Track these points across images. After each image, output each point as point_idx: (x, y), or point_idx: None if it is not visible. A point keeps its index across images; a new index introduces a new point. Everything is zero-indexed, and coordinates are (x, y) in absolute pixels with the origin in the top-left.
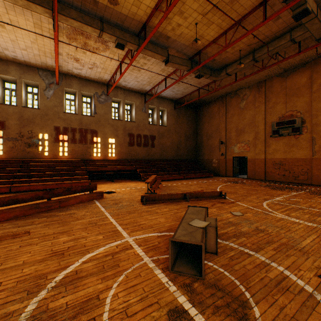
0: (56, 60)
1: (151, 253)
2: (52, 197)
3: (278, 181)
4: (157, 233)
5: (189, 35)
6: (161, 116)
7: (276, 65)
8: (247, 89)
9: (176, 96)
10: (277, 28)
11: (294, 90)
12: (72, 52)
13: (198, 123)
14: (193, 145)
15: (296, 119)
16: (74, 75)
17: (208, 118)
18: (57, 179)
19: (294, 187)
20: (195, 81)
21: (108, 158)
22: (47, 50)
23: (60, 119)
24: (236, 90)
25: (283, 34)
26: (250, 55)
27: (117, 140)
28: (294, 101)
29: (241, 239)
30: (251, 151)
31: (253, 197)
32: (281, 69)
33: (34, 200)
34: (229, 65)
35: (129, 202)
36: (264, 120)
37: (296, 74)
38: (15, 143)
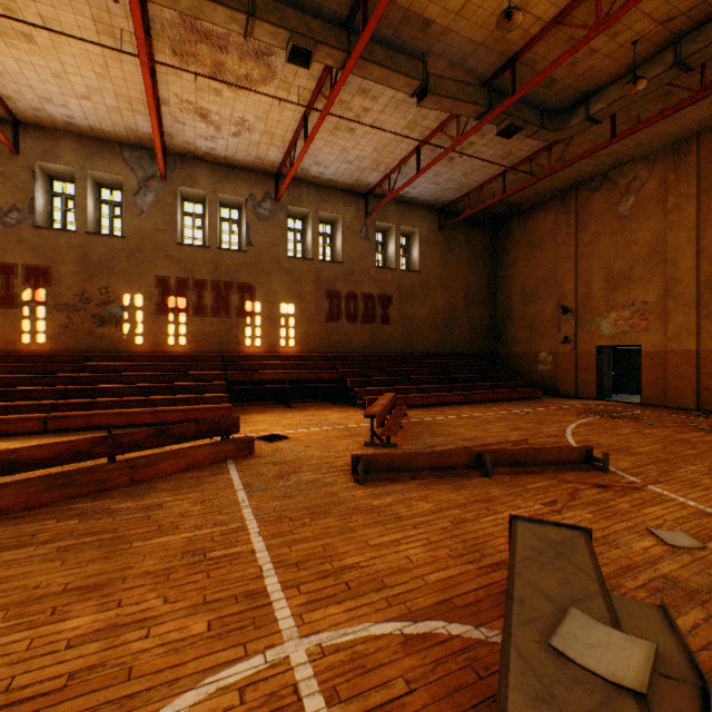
0: (153, 115)
1: None
2: (117, 453)
3: None
4: (400, 625)
5: (486, 9)
6: (405, 248)
7: None
8: (639, 164)
9: (444, 196)
10: None
11: None
12: (191, 93)
13: (499, 263)
14: (486, 317)
15: None
16: (201, 156)
17: (527, 248)
18: (155, 401)
19: None
20: (495, 151)
21: (278, 351)
22: (134, 95)
23: (171, 259)
24: (607, 168)
25: None
26: (664, 53)
27: (300, 308)
28: None
29: None
30: (653, 331)
31: (696, 468)
32: None
33: (66, 461)
34: (596, 94)
35: (317, 474)
36: (693, 243)
37: None
38: (73, 317)
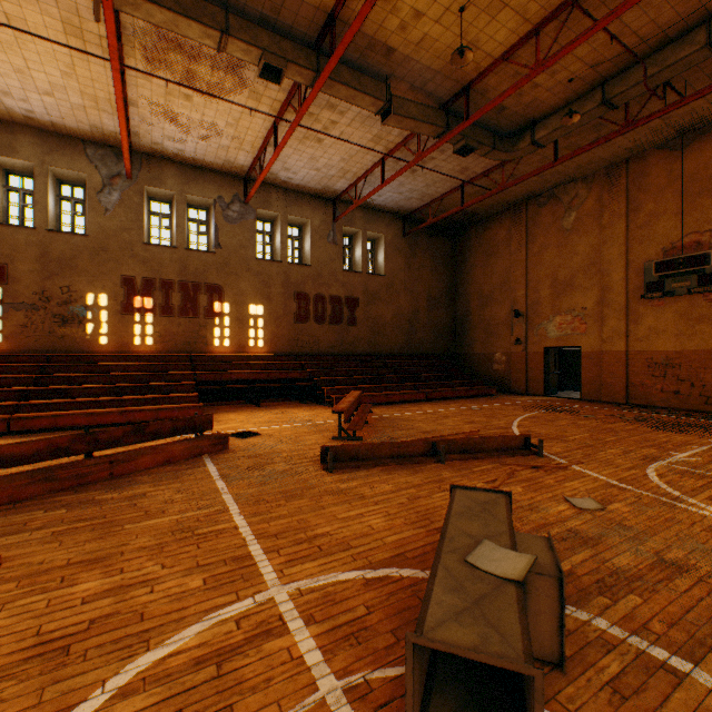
0: (121, 117)
1: (343, 654)
2: (96, 449)
3: (662, 407)
4: (362, 572)
5: (442, 43)
6: (371, 253)
7: (658, 120)
8: (579, 184)
9: (408, 205)
10: (671, 14)
11: (703, 181)
12: (160, 97)
13: (458, 269)
14: (447, 319)
15: (709, 252)
16: (168, 156)
17: (484, 255)
18: (124, 401)
19: (708, 423)
20: (453, 166)
21: (247, 351)
22: (101, 95)
23: (137, 259)
24: (553, 186)
25: (687, 32)
26: (595, 92)
27: (269, 309)
28: (703, 208)
29: (626, 603)
30: (591, 334)
31: (613, 451)
32: (671, 129)
33: (46, 458)
34: (540, 122)
35: (290, 464)
36: (623, 256)
37: (710, 142)
38: (32, 316)
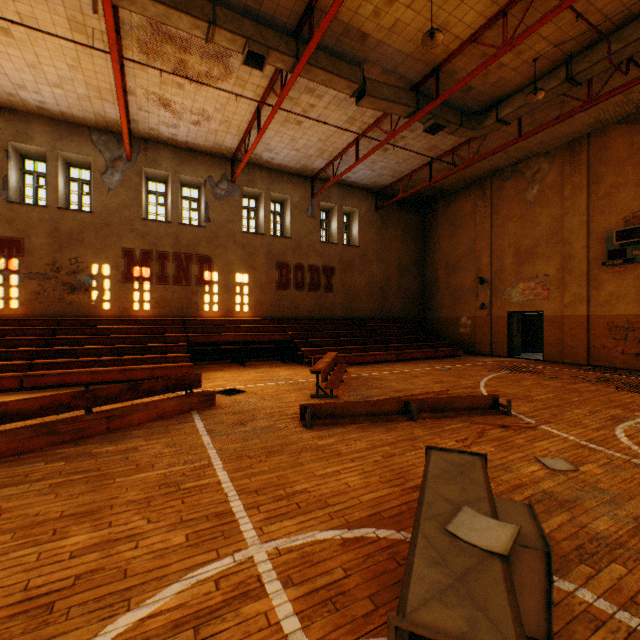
0: (121, 104)
1: (320, 621)
2: (94, 405)
3: (623, 368)
4: (339, 532)
5: (413, 27)
6: (346, 226)
7: (619, 96)
8: (542, 158)
9: (380, 181)
10: None
11: None
12: (156, 86)
13: (427, 240)
14: (416, 286)
15: None
16: (163, 140)
17: (451, 227)
18: (123, 361)
19: None
20: (423, 144)
21: (233, 316)
22: (103, 85)
23: (136, 233)
24: (516, 161)
25: None
26: (559, 70)
27: (253, 277)
28: None
29: (610, 573)
30: (553, 299)
31: (579, 411)
32: (632, 104)
33: (50, 413)
34: (505, 100)
35: (271, 421)
36: (585, 226)
37: None
38: (44, 285)
